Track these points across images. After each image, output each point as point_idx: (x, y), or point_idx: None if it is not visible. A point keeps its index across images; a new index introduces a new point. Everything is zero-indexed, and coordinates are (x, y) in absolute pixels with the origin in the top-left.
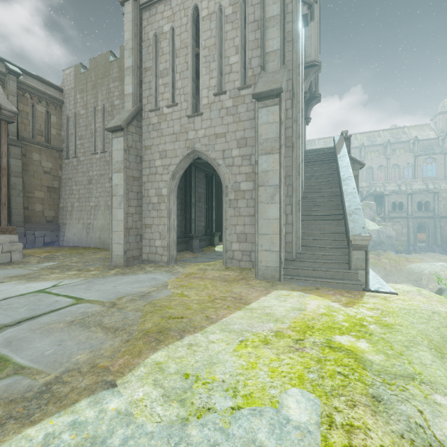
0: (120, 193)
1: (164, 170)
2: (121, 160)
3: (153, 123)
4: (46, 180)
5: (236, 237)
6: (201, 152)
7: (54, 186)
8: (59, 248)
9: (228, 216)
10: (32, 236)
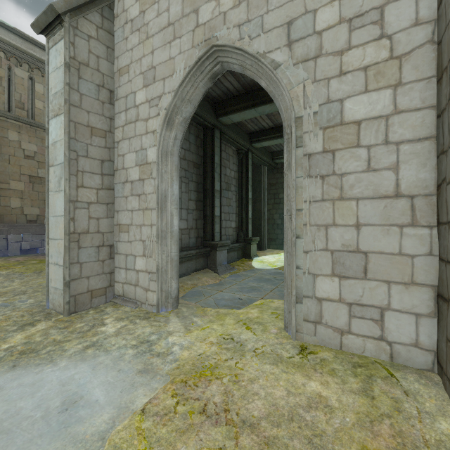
0: (59, 158)
1: (151, 108)
2: (60, 88)
3: (131, 17)
4: (28, 167)
5: (329, 262)
6: (229, 47)
7: (40, 175)
8: (30, 259)
9: (304, 200)
10: (3, 241)
